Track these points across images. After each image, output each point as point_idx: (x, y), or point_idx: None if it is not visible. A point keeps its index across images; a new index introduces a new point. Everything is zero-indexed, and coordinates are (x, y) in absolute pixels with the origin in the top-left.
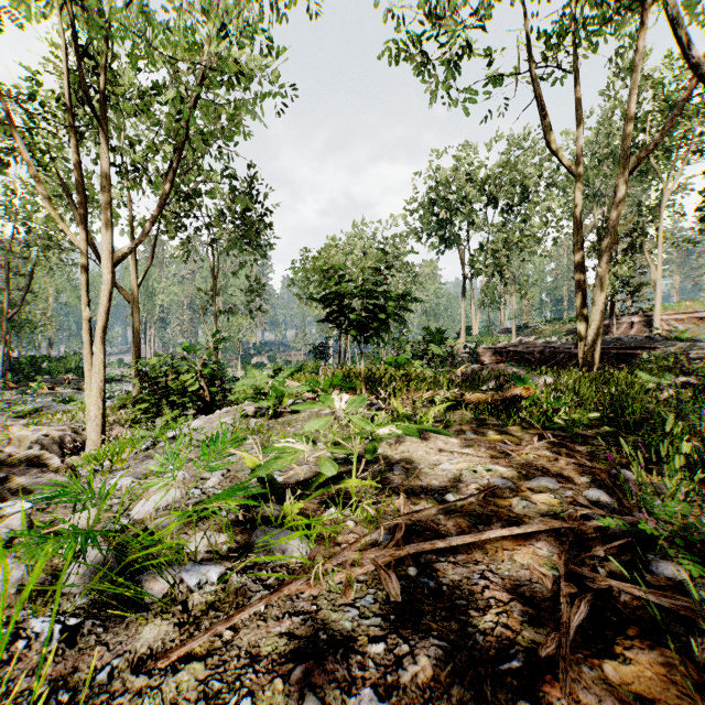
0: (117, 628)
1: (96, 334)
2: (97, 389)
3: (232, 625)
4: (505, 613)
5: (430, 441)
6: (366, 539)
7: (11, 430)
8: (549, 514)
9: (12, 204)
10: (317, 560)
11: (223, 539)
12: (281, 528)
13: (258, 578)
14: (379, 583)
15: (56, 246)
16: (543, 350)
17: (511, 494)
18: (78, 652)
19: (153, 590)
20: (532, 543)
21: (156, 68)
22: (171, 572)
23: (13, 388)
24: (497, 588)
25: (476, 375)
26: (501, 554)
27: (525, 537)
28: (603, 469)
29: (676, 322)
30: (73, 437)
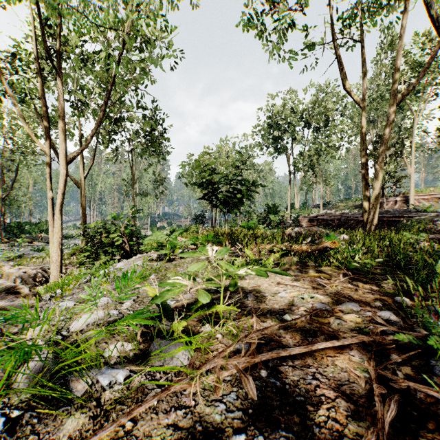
0: (47, 419)
1: (56, 207)
2: (57, 243)
3: (133, 416)
4: (333, 408)
5: (271, 277)
6: (230, 349)
7: (3, 268)
8: (356, 330)
9: (6, 126)
10: (196, 364)
11: (130, 347)
12: (171, 339)
13: (153, 379)
14: (240, 382)
15: (33, 152)
16: (340, 218)
17: (328, 314)
18: (16, 439)
19: (77, 389)
20: (347, 352)
21: (96, 40)
22: (91, 374)
23: (6, 242)
24: (325, 387)
25: (299, 233)
26: (326, 360)
27: (342, 346)
28: (388, 297)
29: (424, 200)
30: (42, 273)
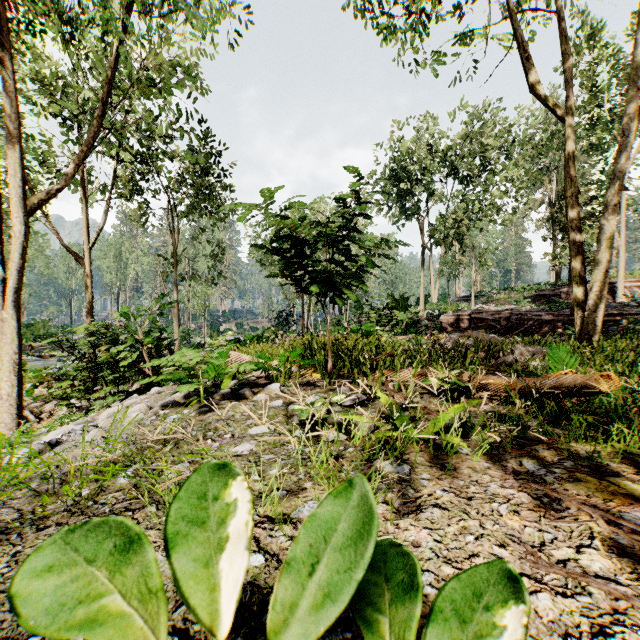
0: None
1: (8, 297)
2: (11, 362)
3: None
4: None
5: (476, 501)
6: None
7: None
8: None
9: None
10: None
11: None
12: None
13: None
14: None
15: None
16: (509, 317)
17: None
18: None
19: None
20: None
21: None
22: None
23: None
24: None
25: (459, 345)
26: None
27: None
28: None
29: (639, 289)
30: None
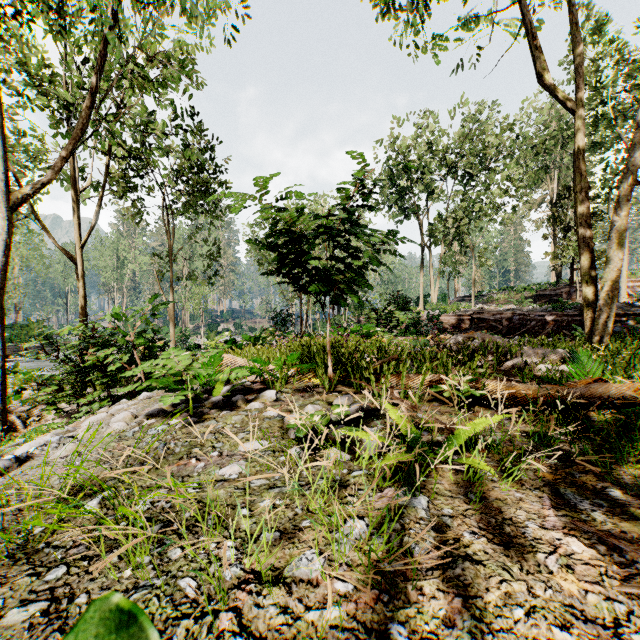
0: None
1: None
2: None
3: None
4: None
5: (516, 550)
6: None
7: None
8: None
9: None
10: None
11: None
12: None
13: None
14: None
15: None
16: (512, 318)
17: None
18: None
19: None
20: None
21: None
22: None
23: None
24: None
25: (464, 347)
26: None
27: None
28: None
29: None
30: None
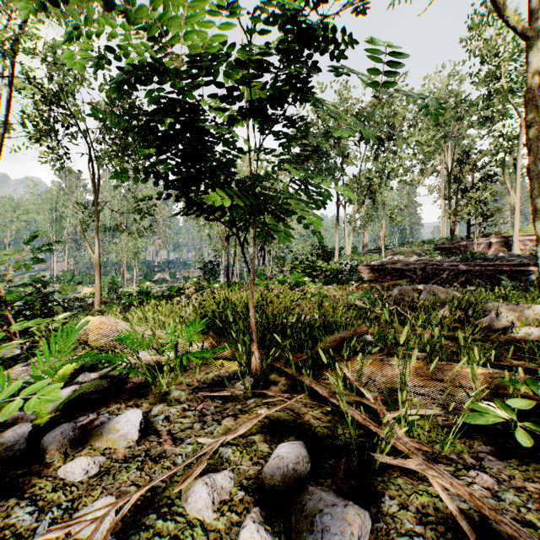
0: None
1: None
2: None
3: None
4: None
5: None
6: None
7: None
8: None
9: None
10: None
11: None
12: None
13: None
14: None
15: None
16: (425, 267)
17: None
18: None
19: None
20: None
21: None
22: None
23: None
24: None
25: (414, 301)
26: None
27: None
28: None
29: (531, 242)
30: None
